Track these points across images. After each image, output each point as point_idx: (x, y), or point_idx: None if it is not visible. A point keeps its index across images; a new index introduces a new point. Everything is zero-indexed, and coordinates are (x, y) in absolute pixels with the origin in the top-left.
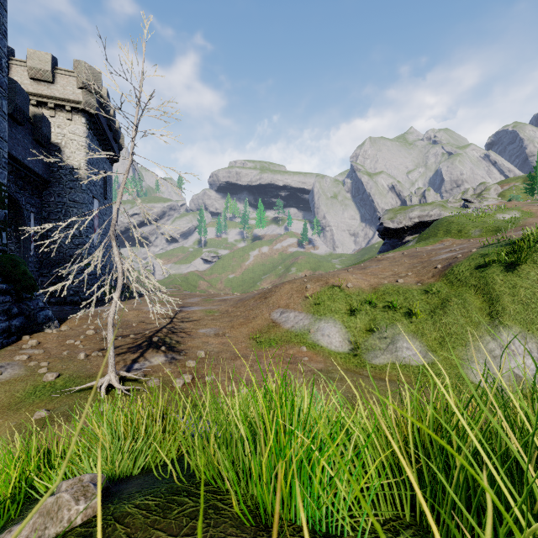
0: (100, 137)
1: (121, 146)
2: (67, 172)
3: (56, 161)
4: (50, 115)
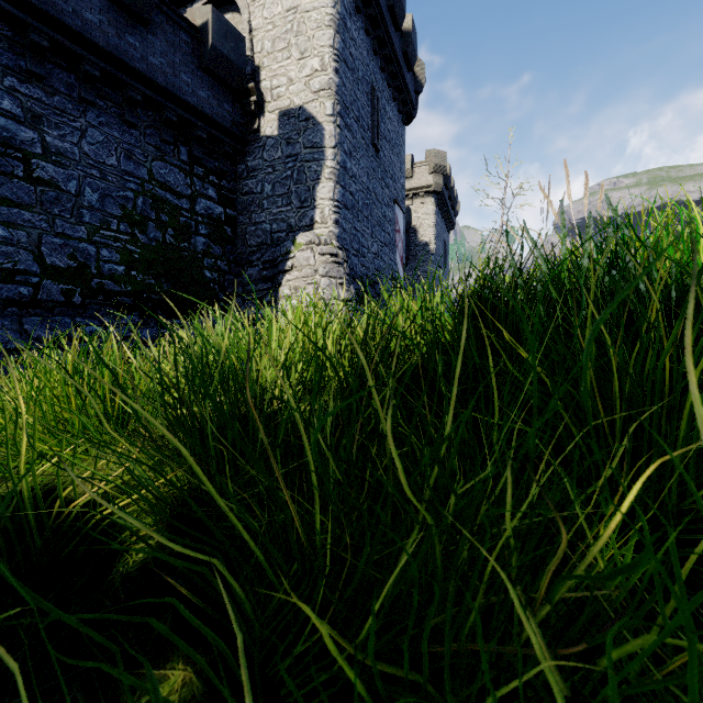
0: (442, 210)
1: (457, 212)
2: (421, 249)
3: (413, 241)
4: (409, 204)
